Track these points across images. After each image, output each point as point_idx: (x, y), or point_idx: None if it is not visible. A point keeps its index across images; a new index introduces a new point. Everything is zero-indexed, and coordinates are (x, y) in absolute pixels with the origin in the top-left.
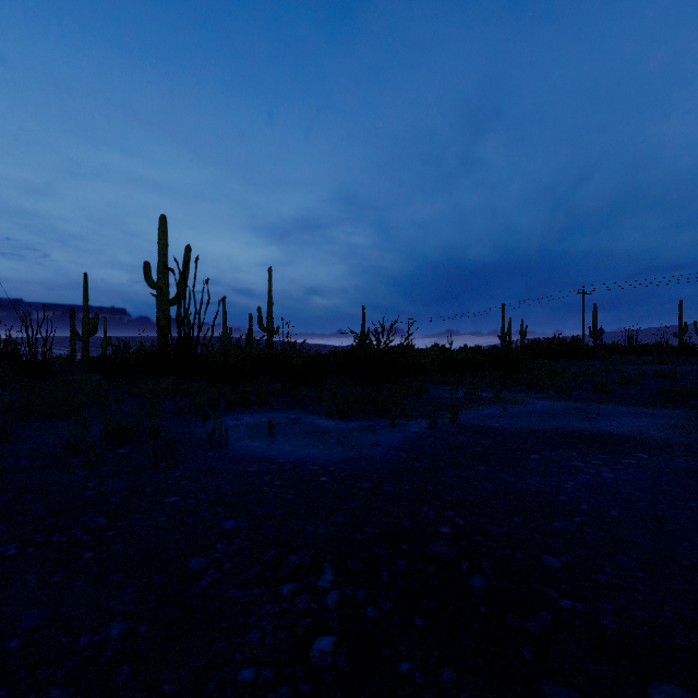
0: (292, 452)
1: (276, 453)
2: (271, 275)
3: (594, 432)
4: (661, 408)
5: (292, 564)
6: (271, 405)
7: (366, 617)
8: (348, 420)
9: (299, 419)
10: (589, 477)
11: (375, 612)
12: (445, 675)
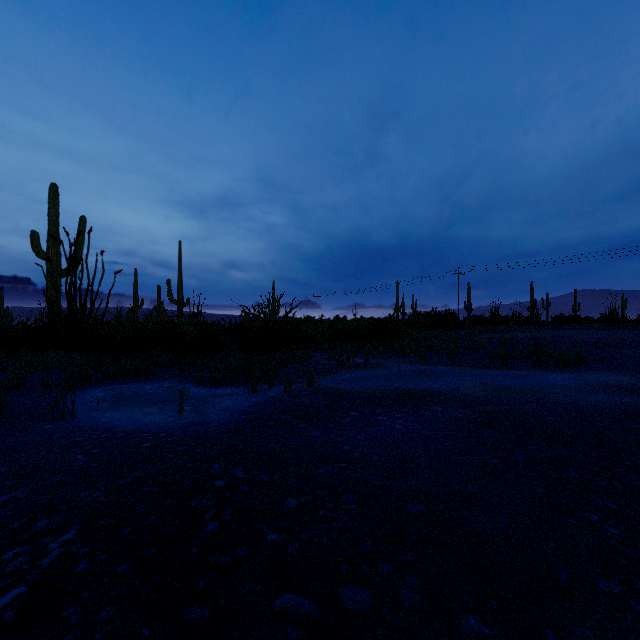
0: (138, 420)
1: (121, 422)
2: (180, 249)
3: (419, 390)
4: (485, 369)
5: (37, 528)
6: (154, 375)
7: (74, 571)
8: (218, 387)
9: (171, 388)
10: (383, 428)
11: (86, 565)
12: (104, 613)
